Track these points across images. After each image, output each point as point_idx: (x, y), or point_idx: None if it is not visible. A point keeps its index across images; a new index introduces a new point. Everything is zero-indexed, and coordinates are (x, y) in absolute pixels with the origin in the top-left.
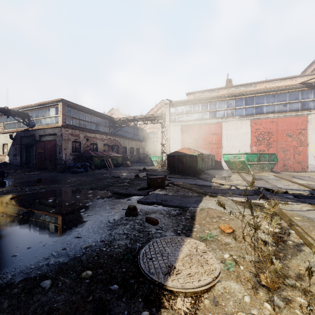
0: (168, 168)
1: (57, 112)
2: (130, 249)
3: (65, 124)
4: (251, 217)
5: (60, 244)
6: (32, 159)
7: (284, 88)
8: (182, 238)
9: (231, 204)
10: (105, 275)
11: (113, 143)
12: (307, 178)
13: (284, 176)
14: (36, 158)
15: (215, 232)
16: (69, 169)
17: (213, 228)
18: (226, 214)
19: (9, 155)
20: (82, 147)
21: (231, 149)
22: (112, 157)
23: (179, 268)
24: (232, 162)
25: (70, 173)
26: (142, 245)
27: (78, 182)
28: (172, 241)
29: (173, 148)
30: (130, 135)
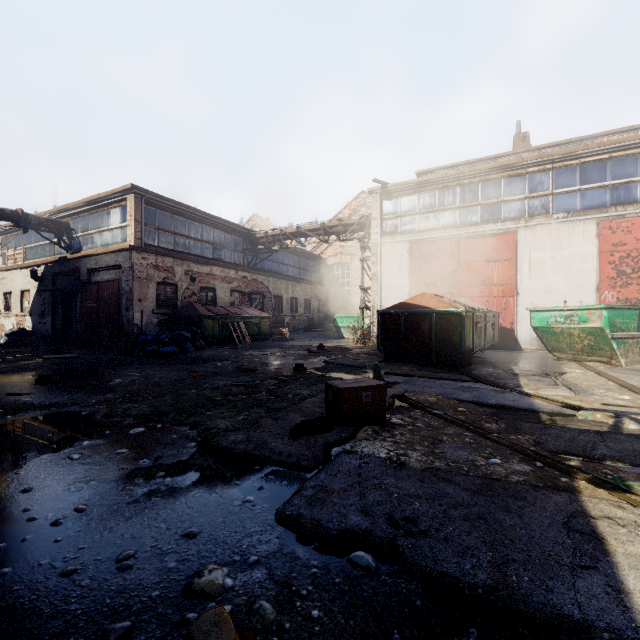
0: (381, 345)
1: (124, 217)
2: None
3: (141, 244)
4: None
5: None
6: (75, 324)
7: None
8: None
9: None
10: None
11: (252, 288)
12: None
13: None
14: (82, 320)
15: None
16: (144, 346)
17: None
18: None
19: (31, 314)
20: (180, 297)
21: (541, 299)
22: (249, 319)
23: None
24: (558, 332)
25: (143, 355)
26: None
27: (135, 386)
28: None
29: (391, 297)
30: (291, 271)
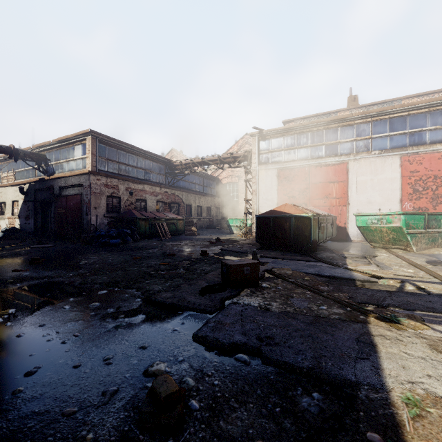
0: (258, 238)
1: (84, 151)
2: None
3: (96, 170)
4: None
5: None
6: (50, 224)
7: None
8: None
9: None
10: None
11: (171, 199)
12: None
13: None
14: (55, 221)
15: None
16: (99, 239)
17: None
18: None
19: (19, 217)
20: (123, 206)
21: (364, 207)
22: (169, 221)
23: None
24: (373, 229)
25: (98, 245)
26: None
27: (96, 265)
28: None
29: (265, 206)
30: (197, 187)
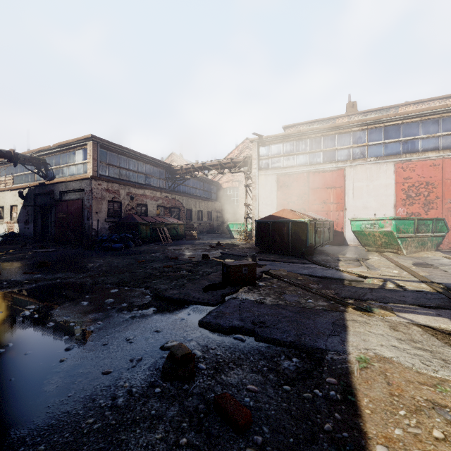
0: (257, 242)
1: (85, 156)
2: None
3: (97, 175)
4: None
5: None
6: (50, 228)
7: None
8: None
9: (427, 341)
10: None
11: (171, 204)
12: None
13: None
14: (56, 226)
15: None
16: (101, 243)
17: None
18: (449, 393)
19: (18, 222)
20: (123, 210)
21: (360, 212)
22: (170, 225)
23: None
24: (367, 234)
25: (101, 250)
26: None
27: (103, 268)
28: None
29: (265, 211)
30: (198, 192)
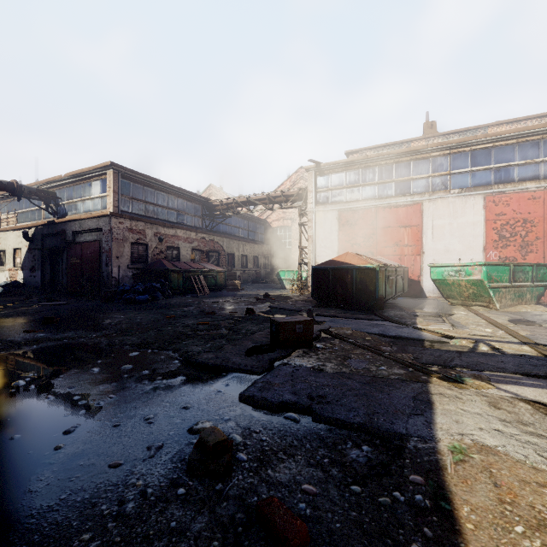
0: (314, 294)
1: (104, 188)
2: None
3: (118, 211)
4: None
5: None
6: (61, 277)
7: None
8: None
9: (541, 423)
10: None
11: (209, 247)
12: None
13: None
14: (68, 274)
15: None
16: (122, 295)
17: None
18: None
19: (23, 269)
20: (150, 255)
21: (441, 257)
22: (207, 273)
23: None
24: (450, 283)
25: (122, 302)
26: None
27: (123, 325)
28: None
29: (323, 255)
30: (242, 232)
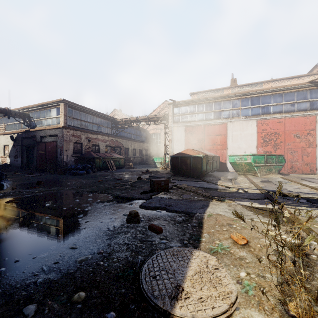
0: (172, 169)
1: (58, 113)
2: (131, 263)
3: (66, 125)
4: (265, 224)
5: (52, 257)
6: (33, 161)
7: (291, 87)
8: (190, 251)
9: (241, 209)
10: (100, 298)
11: (115, 144)
12: (317, 181)
13: (292, 178)
14: (37, 159)
15: (226, 243)
16: (70, 170)
17: (224, 238)
18: (237, 222)
19: (10, 156)
20: (84, 149)
21: (236, 151)
22: (115, 159)
23: (188, 290)
24: (237, 164)
25: (71, 174)
26: (144, 258)
27: (78, 184)
28: (178, 254)
29: (177, 149)
30: (133, 136)
